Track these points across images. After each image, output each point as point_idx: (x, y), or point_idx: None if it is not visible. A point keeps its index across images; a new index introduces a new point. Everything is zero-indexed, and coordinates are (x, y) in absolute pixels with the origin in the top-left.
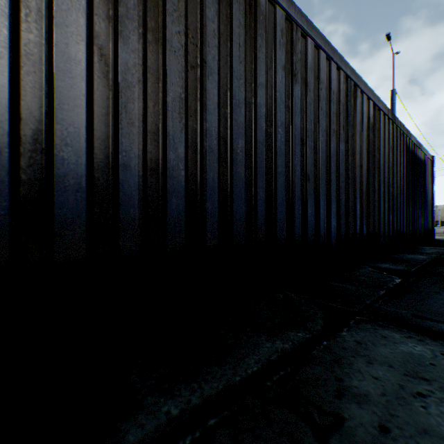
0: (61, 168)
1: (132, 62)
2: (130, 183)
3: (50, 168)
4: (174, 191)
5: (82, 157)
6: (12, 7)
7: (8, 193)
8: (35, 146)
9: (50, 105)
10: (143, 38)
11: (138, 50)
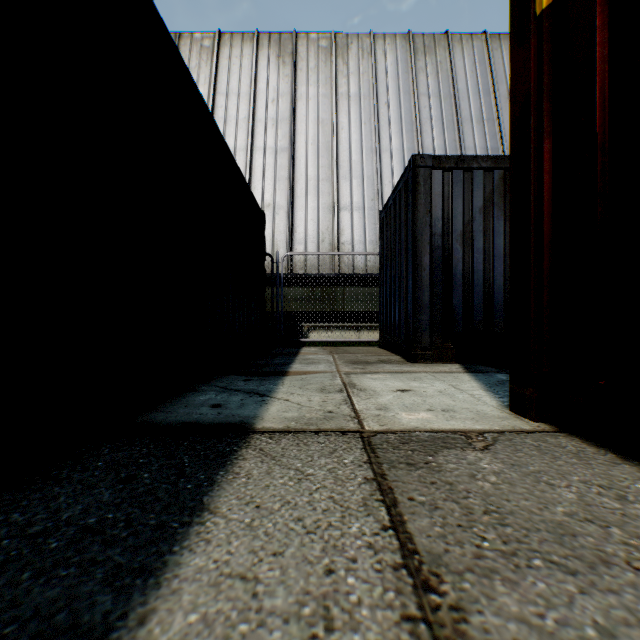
0: (495, 300)
1: None
2: None
3: (492, 301)
4: None
5: (502, 296)
6: (483, 253)
7: (482, 310)
8: (488, 294)
9: (492, 279)
10: None
11: None
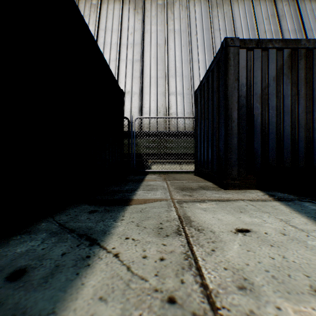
0: (284, 144)
1: (302, 110)
2: (301, 146)
3: (282, 144)
4: (315, 147)
5: (289, 140)
6: (276, 109)
7: (275, 151)
8: (279, 139)
9: (282, 129)
10: (305, 101)
11: (303, 105)
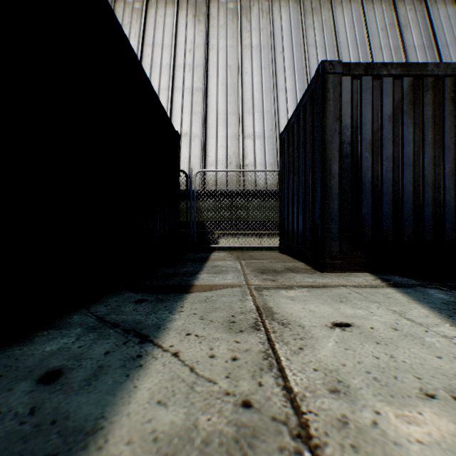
0: (404, 209)
1: (428, 161)
2: (427, 212)
3: (401, 209)
4: (447, 213)
5: (410, 204)
6: (392, 161)
7: (391, 219)
8: (396, 203)
9: (401, 188)
10: (433, 149)
11: (431, 155)
